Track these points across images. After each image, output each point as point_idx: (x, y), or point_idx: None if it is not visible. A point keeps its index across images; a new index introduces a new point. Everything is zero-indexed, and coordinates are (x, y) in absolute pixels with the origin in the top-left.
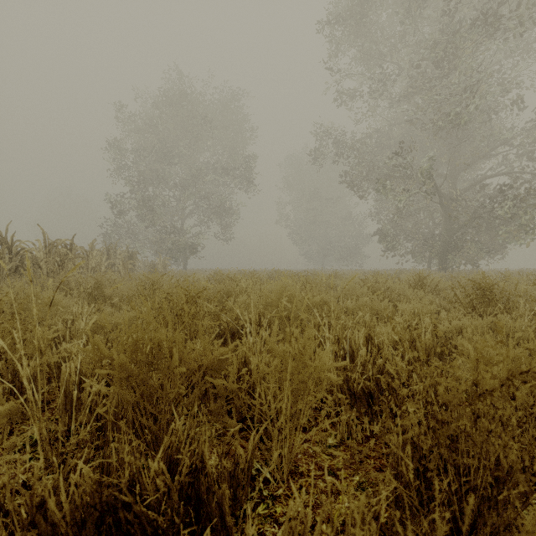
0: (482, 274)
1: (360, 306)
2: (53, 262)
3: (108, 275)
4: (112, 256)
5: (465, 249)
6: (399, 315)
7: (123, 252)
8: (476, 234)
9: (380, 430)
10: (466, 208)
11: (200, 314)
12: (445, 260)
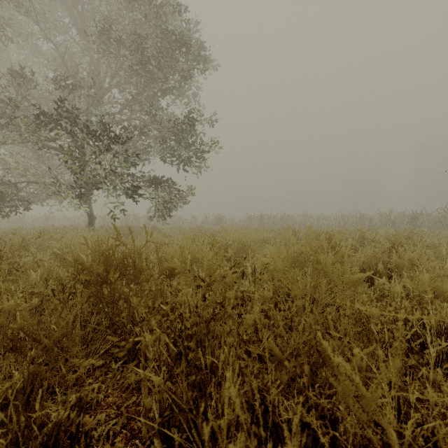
0: None
1: None
2: None
3: None
4: None
5: None
6: None
7: None
8: None
9: None
10: None
11: None
12: None
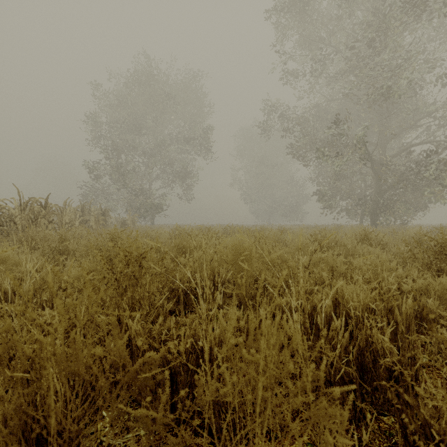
0: (440, 230)
1: (314, 261)
2: (27, 218)
3: (78, 230)
4: (87, 213)
5: (393, 208)
6: (359, 273)
7: (97, 210)
8: (402, 194)
9: (369, 437)
10: (394, 171)
11: (142, 279)
12: (375, 216)
